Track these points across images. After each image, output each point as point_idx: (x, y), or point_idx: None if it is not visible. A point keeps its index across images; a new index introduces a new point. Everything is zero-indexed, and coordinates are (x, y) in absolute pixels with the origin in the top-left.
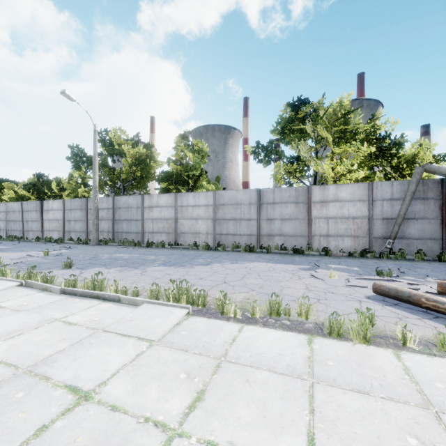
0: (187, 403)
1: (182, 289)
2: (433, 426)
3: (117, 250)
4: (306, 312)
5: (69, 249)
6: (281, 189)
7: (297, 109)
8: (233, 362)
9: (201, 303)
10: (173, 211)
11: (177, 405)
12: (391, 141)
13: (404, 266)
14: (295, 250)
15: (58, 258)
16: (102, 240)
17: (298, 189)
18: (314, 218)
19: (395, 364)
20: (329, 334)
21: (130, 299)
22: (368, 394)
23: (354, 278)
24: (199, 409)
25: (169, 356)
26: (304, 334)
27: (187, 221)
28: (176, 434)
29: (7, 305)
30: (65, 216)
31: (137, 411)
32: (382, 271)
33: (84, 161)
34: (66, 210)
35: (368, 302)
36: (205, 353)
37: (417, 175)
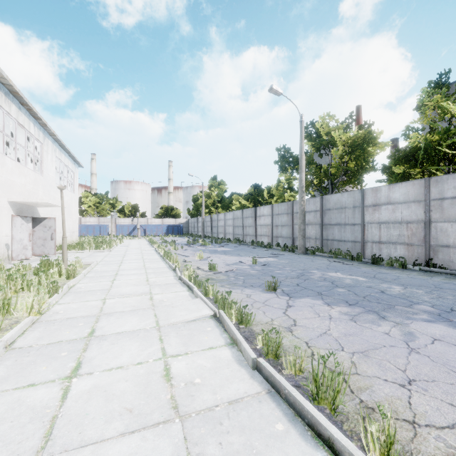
0: None
1: None
2: None
3: (329, 265)
4: None
5: (275, 257)
6: None
7: None
8: None
9: None
10: (421, 209)
11: None
12: None
13: None
14: None
15: (264, 269)
16: (308, 249)
17: None
18: None
19: None
20: None
21: None
22: None
23: None
24: None
25: None
26: None
27: (453, 225)
28: None
29: (176, 372)
30: (273, 221)
31: None
32: None
33: (290, 161)
34: (274, 215)
35: None
36: None
37: None
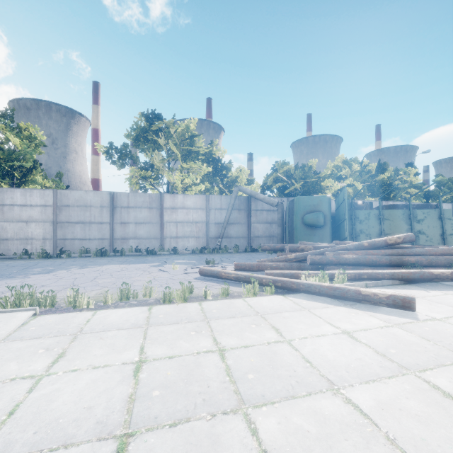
0: (50, 361)
1: (24, 294)
2: (204, 325)
3: None
4: (150, 292)
5: None
6: (136, 194)
7: (151, 121)
8: (89, 332)
9: (49, 304)
10: None
11: (41, 365)
12: (222, 165)
13: (225, 257)
14: (149, 251)
15: None
16: None
17: (152, 195)
18: (166, 222)
19: (197, 308)
20: (163, 302)
21: None
22: (178, 323)
23: (191, 268)
24: (62, 361)
25: (22, 345)
26: (146, 306)
27: (11, 224)
28: (45, 376)
29: None
30: None
31: (0, 379)
32: (209, 261)
33: None
34: None
35: (195, 281)
36: (61, 334)
37: (235, 193)
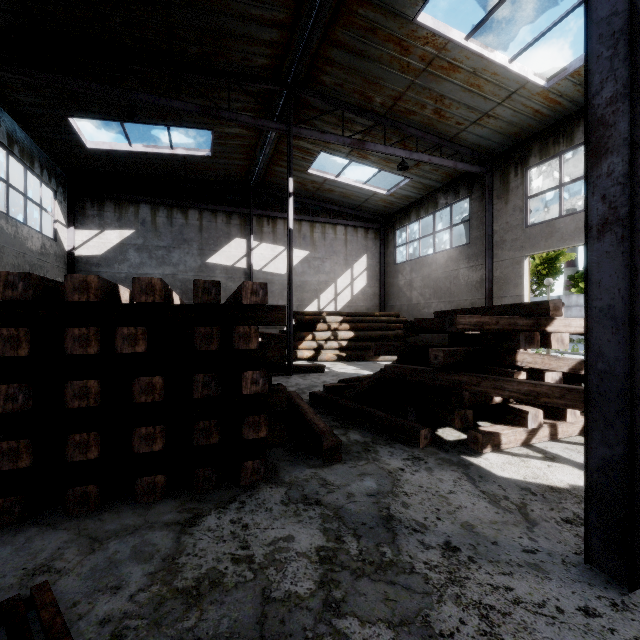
0: None
1: None
2: None
3: None
4: None
5: None
6: None
7: None
8: None
9: None
10: None
11: None
12: None
13: None
14: None
15: None
16: None
17: None
18: None
19: None
20: None
21: None
22: None
23: None
24: None
25: None
26: None
27: None
28: None
29: None
30: None
31: None
32: None
33: None
34: None
35: None
36: None
37: None
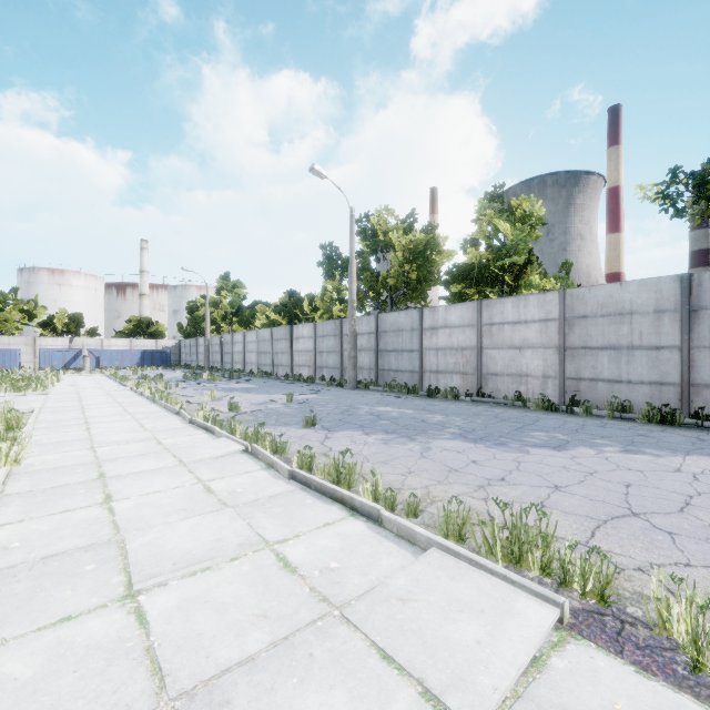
0: None
1: (528, 530)
2: None
3: (381, 399)
4: None
5: (318, 394)
6: None
7: None
8: None
9: (590, 588)
10: (474, 334)
11: None
12: None
13: None
14: None
15: (302, 407)
16: (360, 382)
17: None
18: None
19: None
20: None
21: (401, 525)
22: None
23: None
24: None
25: None
26: None
27: (500, 352)
28: None
29: (217, 488)
30: (316, 346)
31: None
32: None
33: (338, 265)
34: (317, 337)
35: None
36: None
37: None
